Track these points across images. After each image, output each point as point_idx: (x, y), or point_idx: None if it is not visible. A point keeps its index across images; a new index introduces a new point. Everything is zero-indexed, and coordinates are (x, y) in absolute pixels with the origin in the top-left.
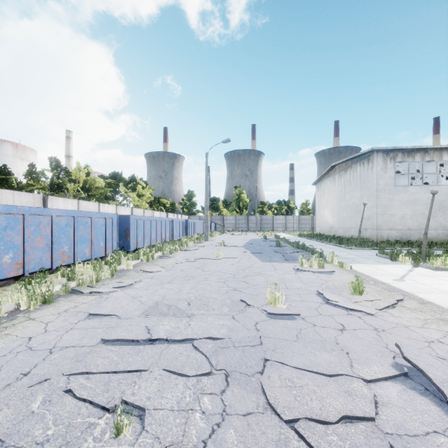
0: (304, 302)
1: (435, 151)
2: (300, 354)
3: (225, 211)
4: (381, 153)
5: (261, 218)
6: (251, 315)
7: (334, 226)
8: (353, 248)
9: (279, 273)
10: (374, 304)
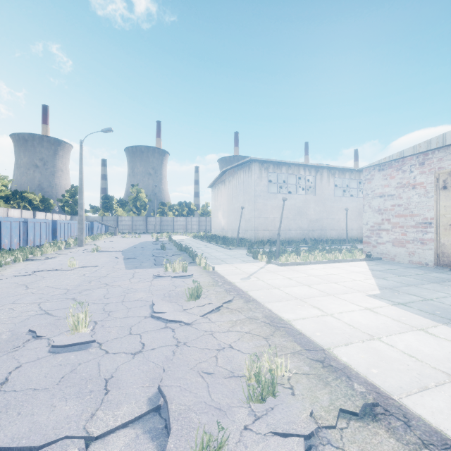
0: (125, 318)
1: (295, 166)
2: (28, 415)
3: (120, 211)
4: (258, 163)
5: (161, 220)
6: (24, 353)
7: (225, 227)
8: (231, 248)
9: (132, 282)
10: (201, 310)
